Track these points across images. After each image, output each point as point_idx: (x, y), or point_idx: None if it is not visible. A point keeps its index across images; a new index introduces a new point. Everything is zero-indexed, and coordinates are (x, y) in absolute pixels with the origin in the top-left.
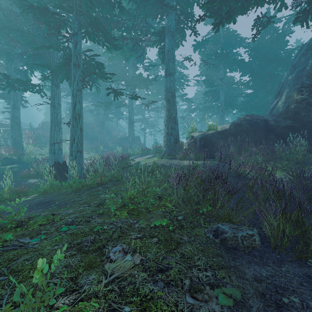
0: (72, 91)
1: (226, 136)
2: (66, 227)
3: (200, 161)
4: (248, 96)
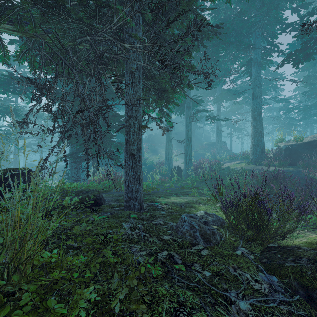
0: (186, 123)
1: (312, 146)
2: (208, 190)
3: (283, 168)
4: None
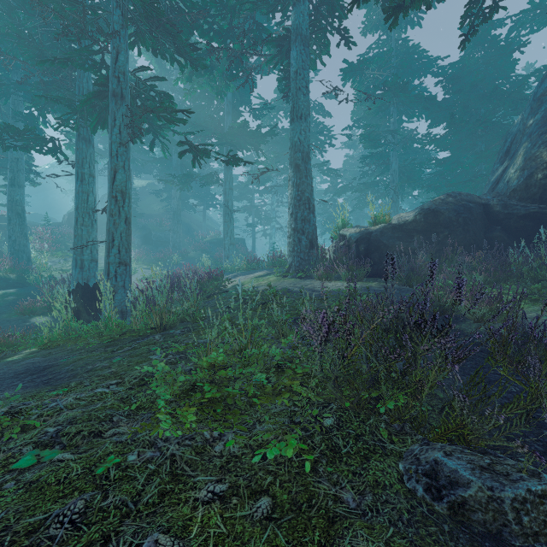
0: (109, 147)
1: (408, 234)
2: (33, 454)
3: (358, 283)
4: (443, 163)
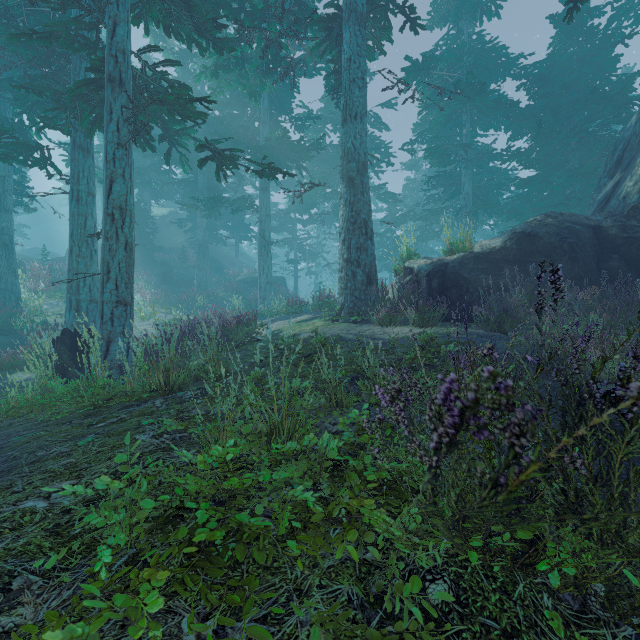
0: (105, 149)
1: (496, 265)
2: None
3: (431, 328)
4: (527, 184)
